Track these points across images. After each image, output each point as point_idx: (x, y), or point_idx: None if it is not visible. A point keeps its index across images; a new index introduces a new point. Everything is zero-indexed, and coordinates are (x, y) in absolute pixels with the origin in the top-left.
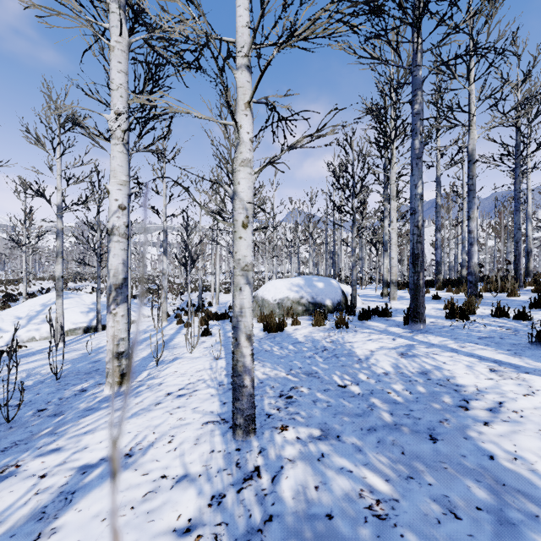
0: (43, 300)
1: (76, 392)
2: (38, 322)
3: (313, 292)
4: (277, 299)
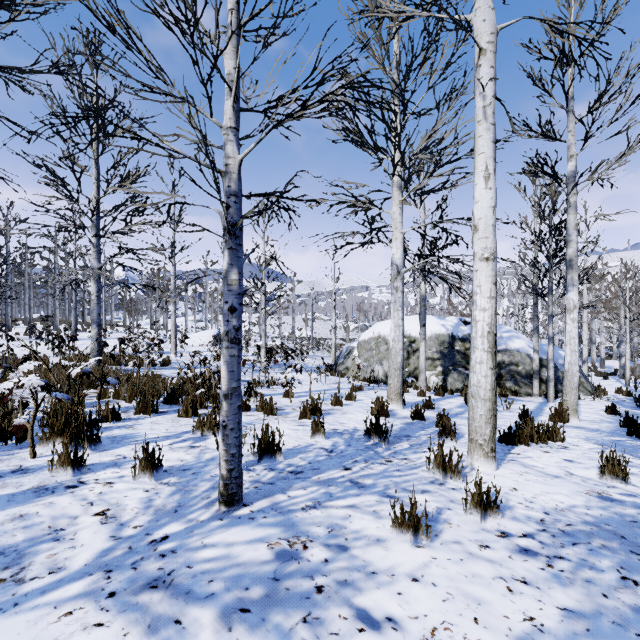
0: None
1: None
2: None
3: None
4: None
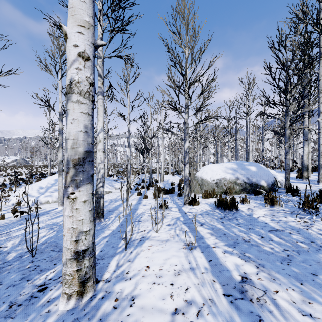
0: (56, 177)
1: (34, 291)
2: (52, 191)
3: (247, 174)
4: (215, 179)
